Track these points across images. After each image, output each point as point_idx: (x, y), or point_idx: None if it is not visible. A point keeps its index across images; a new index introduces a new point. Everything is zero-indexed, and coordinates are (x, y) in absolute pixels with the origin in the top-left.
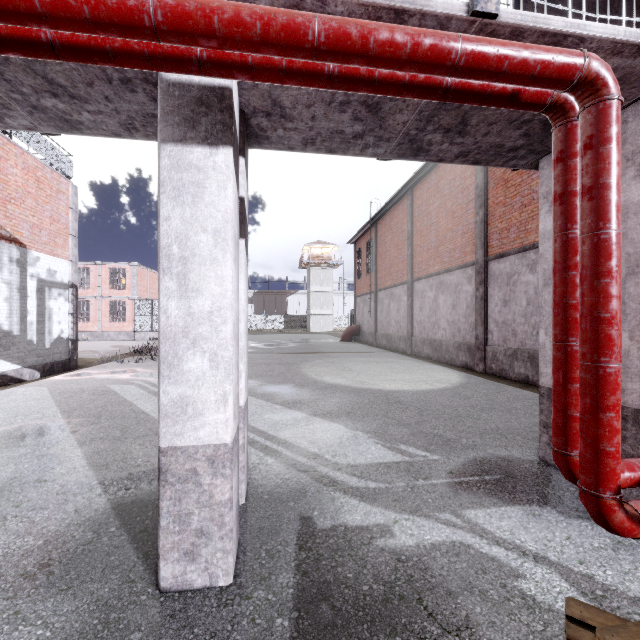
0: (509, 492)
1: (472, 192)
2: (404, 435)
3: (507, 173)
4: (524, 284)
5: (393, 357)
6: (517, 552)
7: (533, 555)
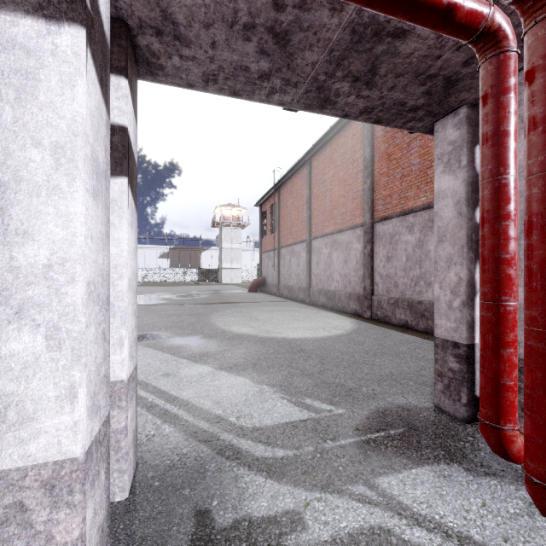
0: (415, 449)
1: (361, 164)
2: (309, 387)
3: (390, 148)
4: (404, 243)
5: (294, 306)
6: (440, 534)
7: (457, 536)
